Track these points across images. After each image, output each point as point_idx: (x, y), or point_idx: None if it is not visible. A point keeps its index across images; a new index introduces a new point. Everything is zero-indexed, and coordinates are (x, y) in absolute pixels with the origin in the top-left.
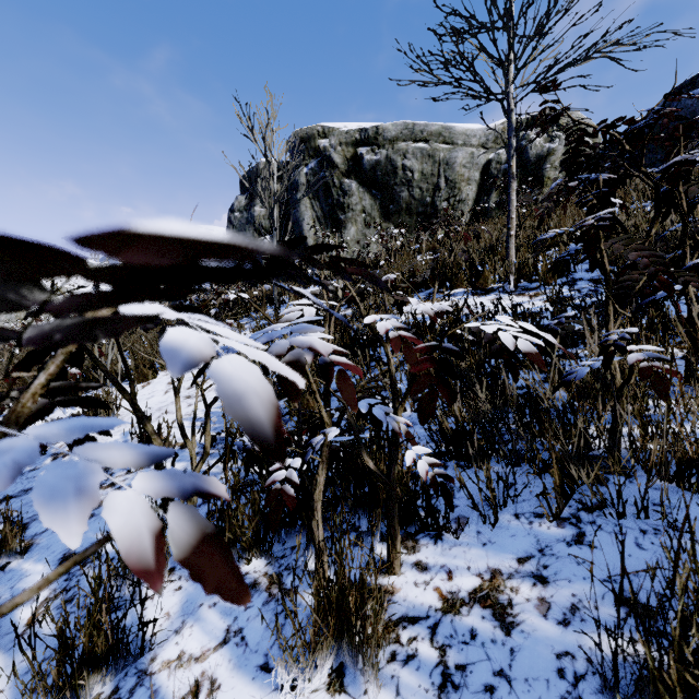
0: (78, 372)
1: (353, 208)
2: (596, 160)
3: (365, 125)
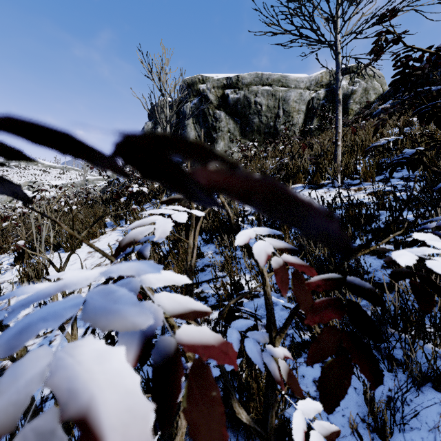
0: (22, 245)
1: (222, 129)
2: (383, 97)
3: (230, 75)
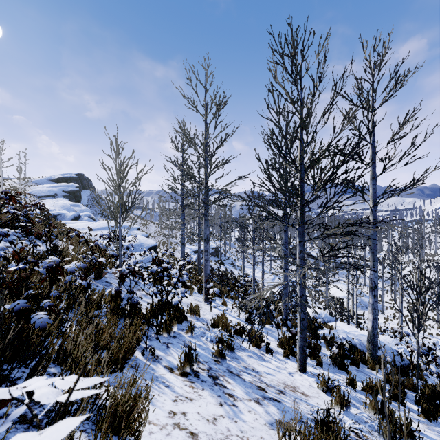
0: None
1: None
2: None
3: None
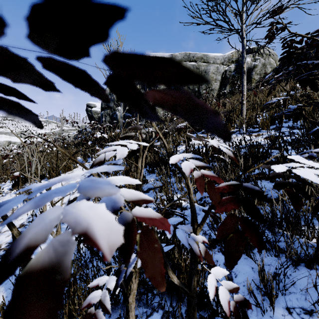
0: (17, 175)
1: None
2: (277, 70)
3: (166, 54)
